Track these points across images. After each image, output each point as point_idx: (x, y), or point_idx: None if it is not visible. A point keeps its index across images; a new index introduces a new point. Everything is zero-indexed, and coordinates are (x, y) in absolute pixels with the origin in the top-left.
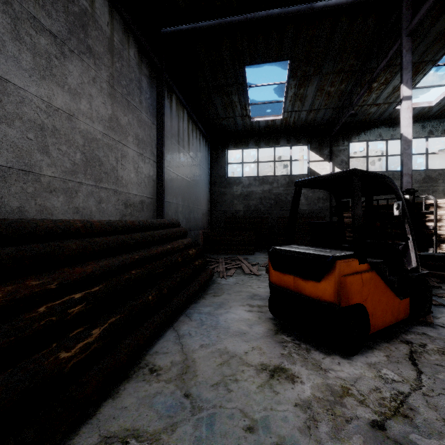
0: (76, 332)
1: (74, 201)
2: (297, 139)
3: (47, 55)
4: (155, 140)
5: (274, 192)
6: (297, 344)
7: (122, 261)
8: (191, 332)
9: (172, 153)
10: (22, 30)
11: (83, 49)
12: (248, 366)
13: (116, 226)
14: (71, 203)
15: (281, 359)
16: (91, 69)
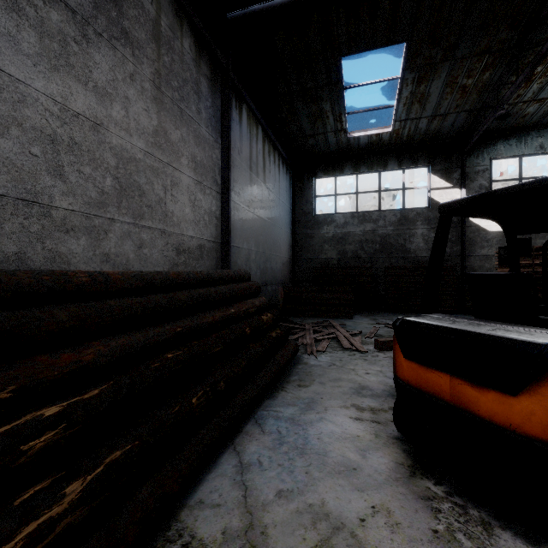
0: (30, 493)
1: (102, 246)
2: (412, 159)
3: (61, 38)
4: (219, 164)
5: (379, 233)
6: (461, 507)
7: (153, 337)
8: (262, 459)
9: (242, 182)
10: None
11: (115, 33)
12: None
13: (150, 280)
14: (97, 247)
15: None
16: (128, 62)
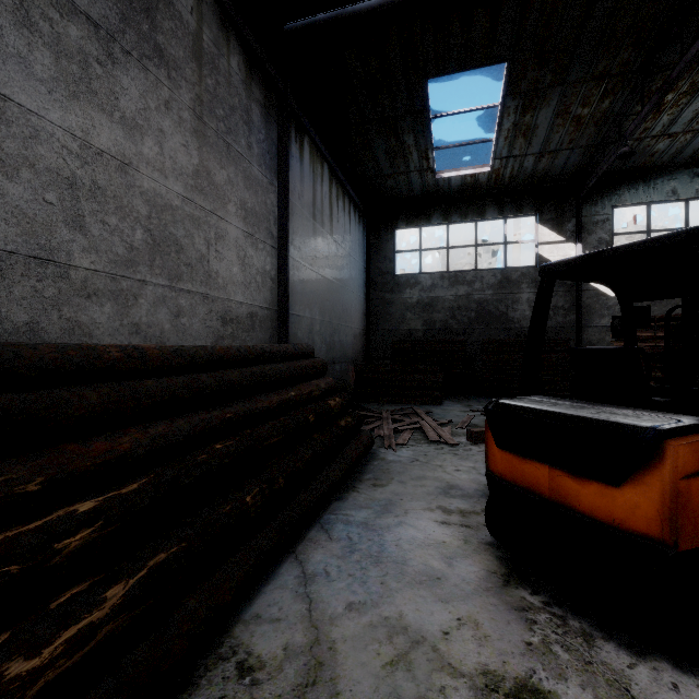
0: (67, 597)
1: (131, 314)
2: (516, 206)
3: (82, 58)
4: (274, 212)
5: (475, 298)
6: (559, 618)
7: (198, 424)
8: (329, 569)
9: (304, 234)
10: (35, 9)
11: (147, 51)
12: (454, 674)
13: (193, 356)
14: (125, 316)
15: (528, 661)
16: (162, 87)
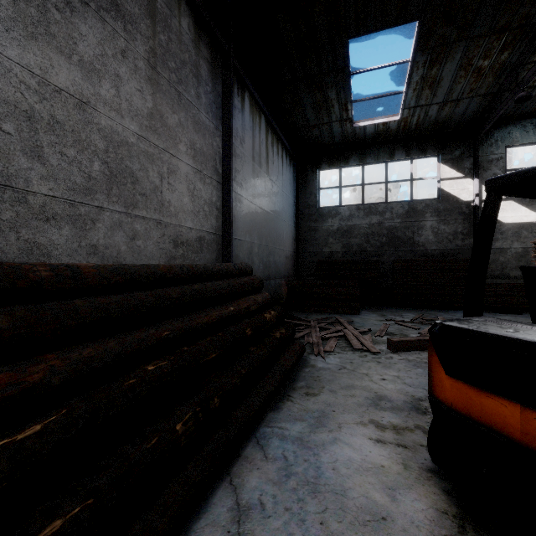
0: None
1: (88, 236)
2: (421, 148)
3: (40, 3)
4: (220, 153)
5: (386, 225)
6: None
7: (131, 344)
8: (265, 500)
9: (245, 172)
10: None
11: (104, 4)
12: None
13: (133, 275)
14: (83, 238)
15: None
16: (119, 37)
